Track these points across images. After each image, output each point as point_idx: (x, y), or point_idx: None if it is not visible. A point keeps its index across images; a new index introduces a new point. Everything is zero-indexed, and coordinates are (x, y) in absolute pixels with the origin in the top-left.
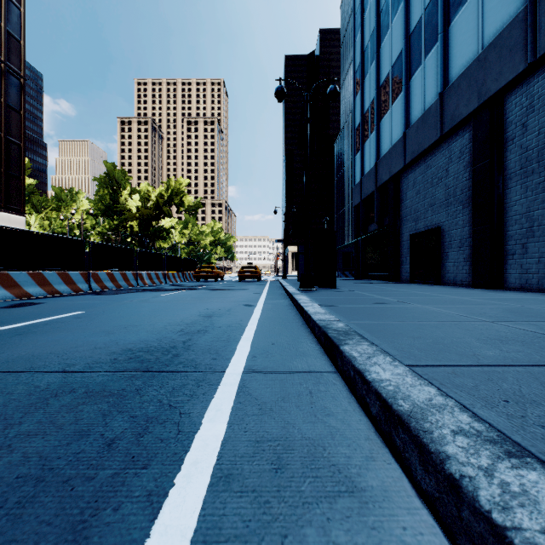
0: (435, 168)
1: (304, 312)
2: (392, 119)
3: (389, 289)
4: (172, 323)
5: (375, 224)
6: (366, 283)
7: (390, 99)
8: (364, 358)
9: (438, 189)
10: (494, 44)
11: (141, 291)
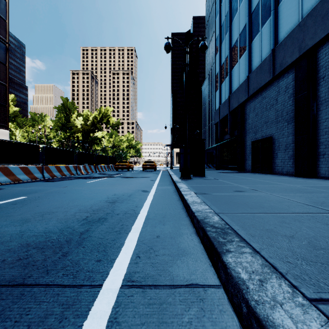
0: (268, 98)
1: (184, 200)
2: (239, 68)
3: (240, 178)
4: (82, 209)
5: (229, 135)
6: (223, 172)
7: (238, 55)
8: (256, 286)
9: (271, 112)
10: (310, 14)
11: (77, 179)
